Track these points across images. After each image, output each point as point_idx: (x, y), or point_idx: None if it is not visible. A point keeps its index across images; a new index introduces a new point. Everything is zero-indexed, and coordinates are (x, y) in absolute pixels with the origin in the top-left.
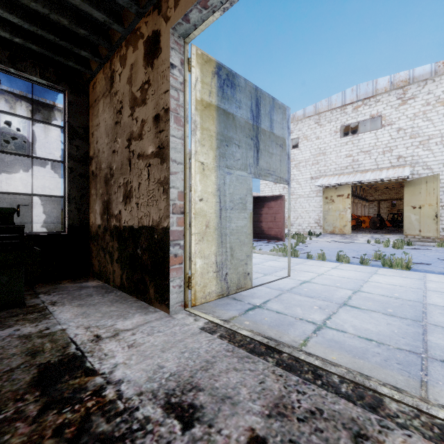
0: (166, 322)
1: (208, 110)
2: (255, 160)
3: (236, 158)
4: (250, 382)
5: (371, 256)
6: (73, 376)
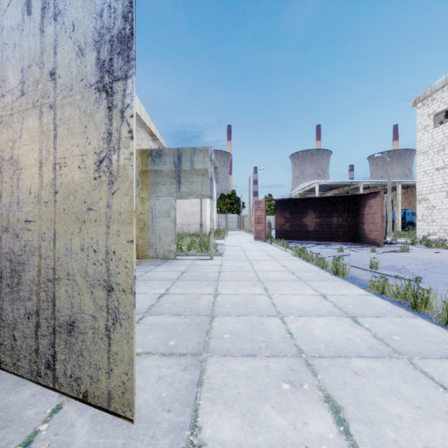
0: None
1: (145, 174)
2: (177, 189)
3: (162, 191)
4: None
5: (389, 267)
6: None
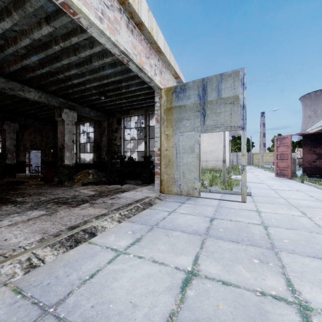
0: (149, 193)
1: (170, 111)
2: (202, 122)
3: (186, 126)
4: (122, 201)
5: None
6: (121, 192)
